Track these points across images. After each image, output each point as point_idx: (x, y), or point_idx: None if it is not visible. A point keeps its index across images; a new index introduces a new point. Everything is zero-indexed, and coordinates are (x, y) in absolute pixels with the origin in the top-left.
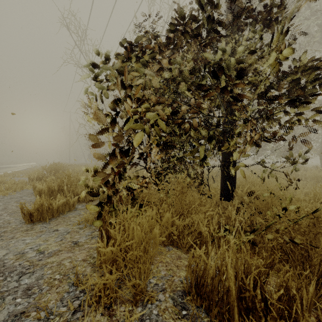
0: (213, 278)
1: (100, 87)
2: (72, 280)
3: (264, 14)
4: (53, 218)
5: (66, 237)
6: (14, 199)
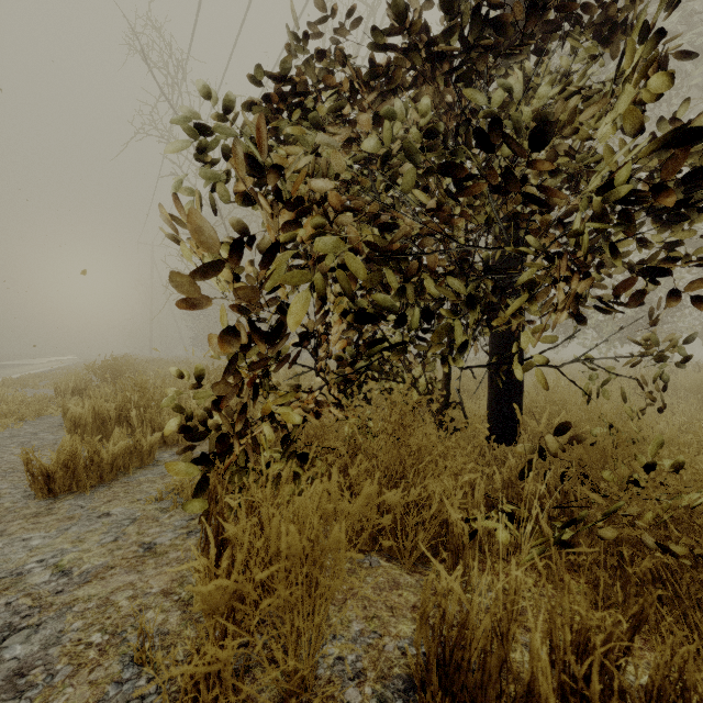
0: (485, 654)
1: (209, 178)
2: (131, 649)
3: (594, 8)
4: (101, 485)
5: (127, 531)
6: (19, 439)
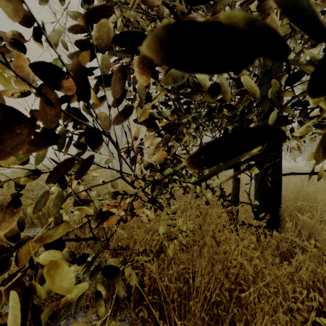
0: None
1: None
2: None
3: None
4: None
5: None
6: None
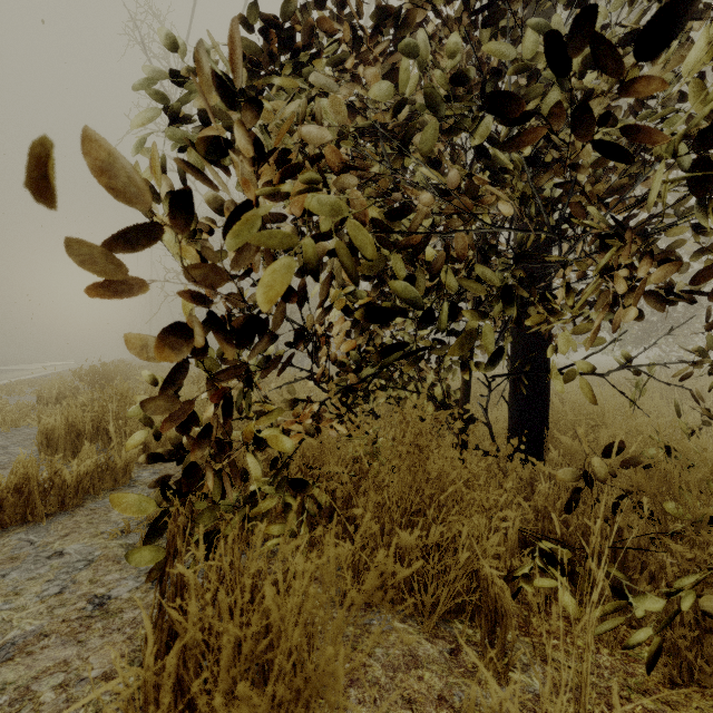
0: None
1: (179, 141)
2: None
3: None
4: (62, 512)
5: (78, 579)
6: None
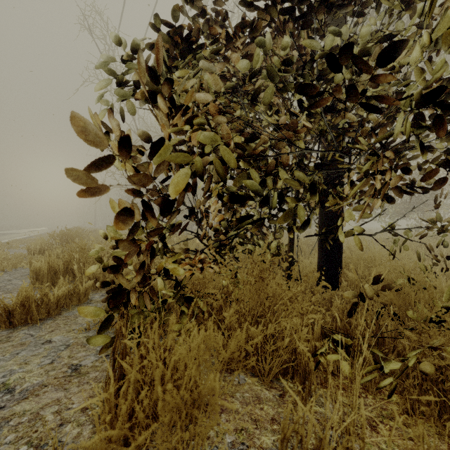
0: None
1: (121, 98)
2: None
3: None
4: (48, 318)
5: (61, 355)
6: None
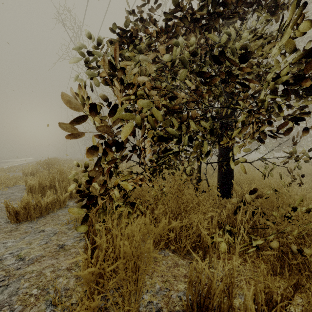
0: (220, 302)
1: (90, 75)
2: (51, 297)
3: None
4: (41, 217)
5: (52, 239)
6: (5, 195)
